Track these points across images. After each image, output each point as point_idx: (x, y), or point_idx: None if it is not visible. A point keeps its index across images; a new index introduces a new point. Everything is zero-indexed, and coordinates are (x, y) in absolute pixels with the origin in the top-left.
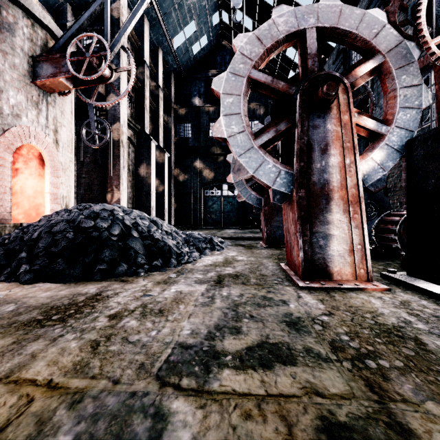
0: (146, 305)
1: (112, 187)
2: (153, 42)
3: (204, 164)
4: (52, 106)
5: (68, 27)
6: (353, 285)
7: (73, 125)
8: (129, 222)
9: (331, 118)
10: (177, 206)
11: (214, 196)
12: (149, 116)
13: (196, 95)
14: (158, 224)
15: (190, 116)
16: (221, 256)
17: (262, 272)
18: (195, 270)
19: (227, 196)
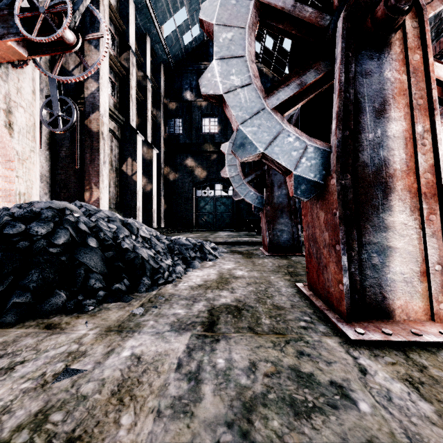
0: (46, 416)
1: (90, 184)
2: (140, 28)
3: (196, 162)
4: (3, 79)
5: (40, 3)
6: (439, 336)
7: (38, 109)
8: (86, 225)
9: (392, 60)
10: (167, 207)
11: (206, 196)
12: (136, 109)
13: (187, 88)
14: (133, 228)
15: (181, 111)
16: (214, 269)
17: (275, 301)
18: (176, 297)
19: (221, 196)
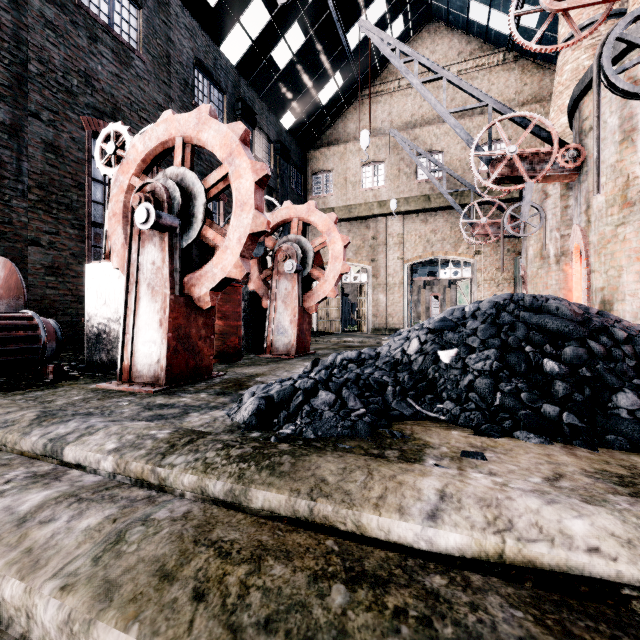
0: None
1: None
2: None
3: None
4: None
5: None
6: None
7: None
8: None
9: None
10: None
11: None
12: None
13: None
14: None
15: None
16: None
17: (317, 356)
18: None
19: None
